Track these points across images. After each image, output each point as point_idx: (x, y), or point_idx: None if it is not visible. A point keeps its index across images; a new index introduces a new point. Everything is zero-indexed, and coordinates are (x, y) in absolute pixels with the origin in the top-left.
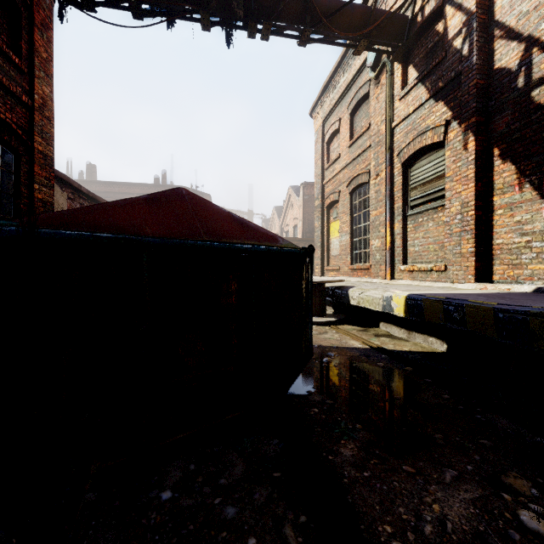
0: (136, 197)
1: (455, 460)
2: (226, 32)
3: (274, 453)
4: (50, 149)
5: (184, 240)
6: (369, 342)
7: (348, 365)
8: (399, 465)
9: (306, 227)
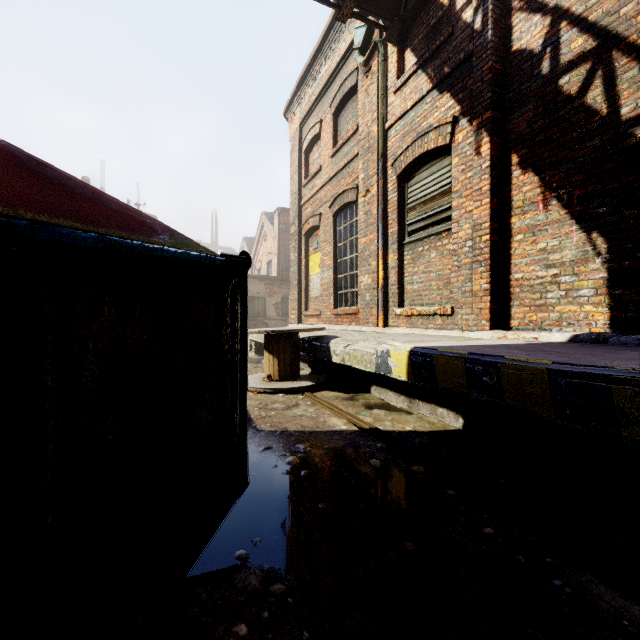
0: None
1: None
2: None
3: None
4: None
5: None
6: (357, 421)
7: (324, 468)
8: None
9: (282, 263)
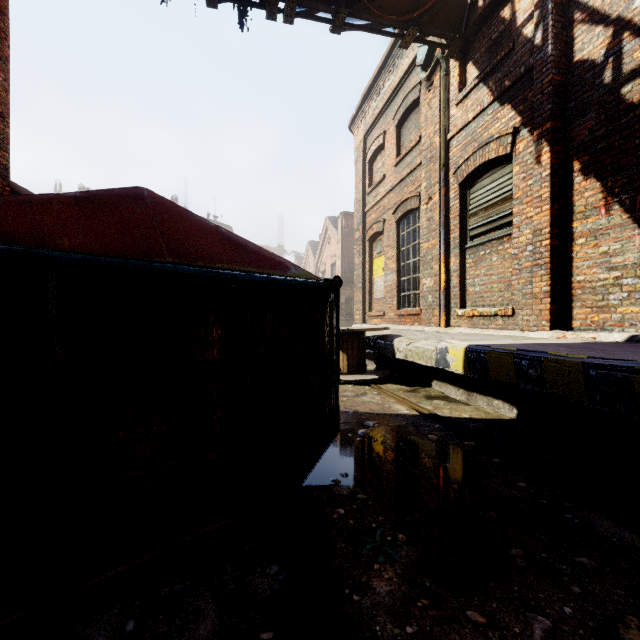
0: (57, 194)
1: (544, 595)
2: (239, 11)
3: (268, 592)
4: (4, 155)
5: (128, 260)
6: (418, 407)
7: (390, 438)
8: (461, 608)
9: (346, 265)
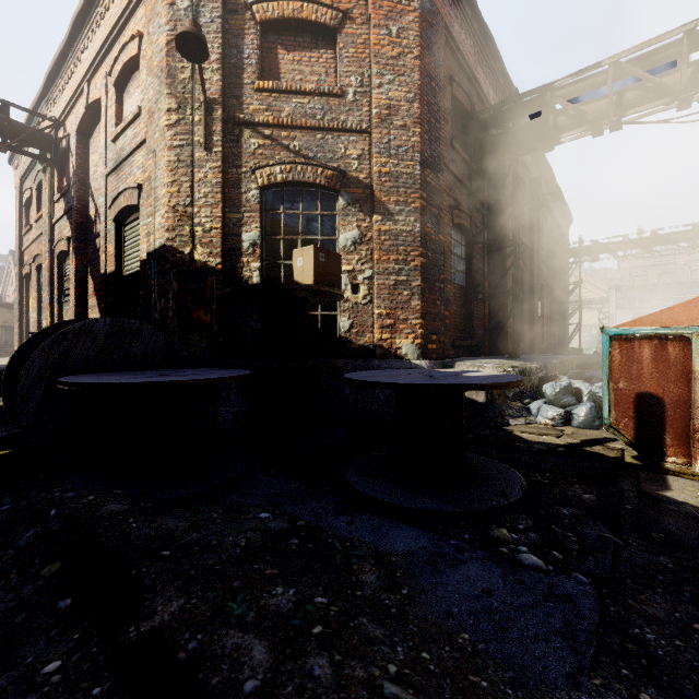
0: None
1: None
2: None
3: None
4: None
5: None
6: None
7: None
8: None
9: None
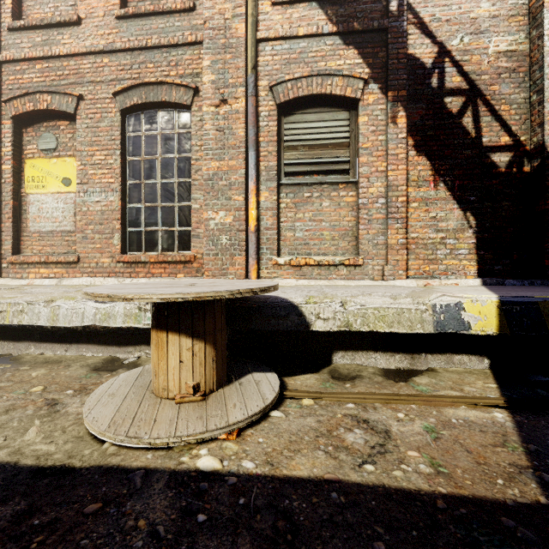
0: None
1: None
2: None
3: None
4: None
5: None
6: (475, 399)
7: None
8: None
9: None
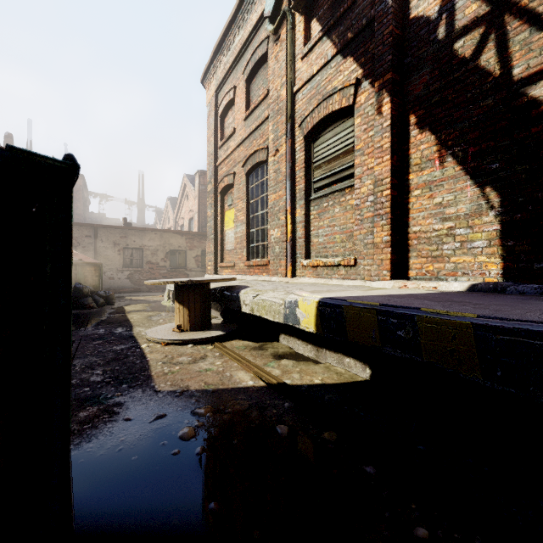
0: None
1: None
2: None
3: None
4: None
5: None
6: (265, 374)
7: (224, 442)
8: None
9: (202, 220)
